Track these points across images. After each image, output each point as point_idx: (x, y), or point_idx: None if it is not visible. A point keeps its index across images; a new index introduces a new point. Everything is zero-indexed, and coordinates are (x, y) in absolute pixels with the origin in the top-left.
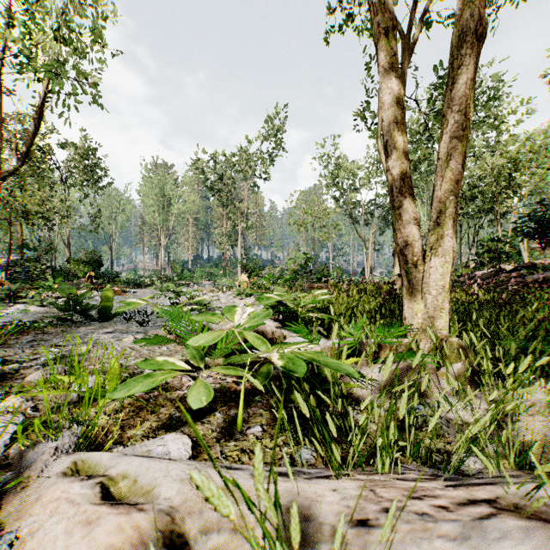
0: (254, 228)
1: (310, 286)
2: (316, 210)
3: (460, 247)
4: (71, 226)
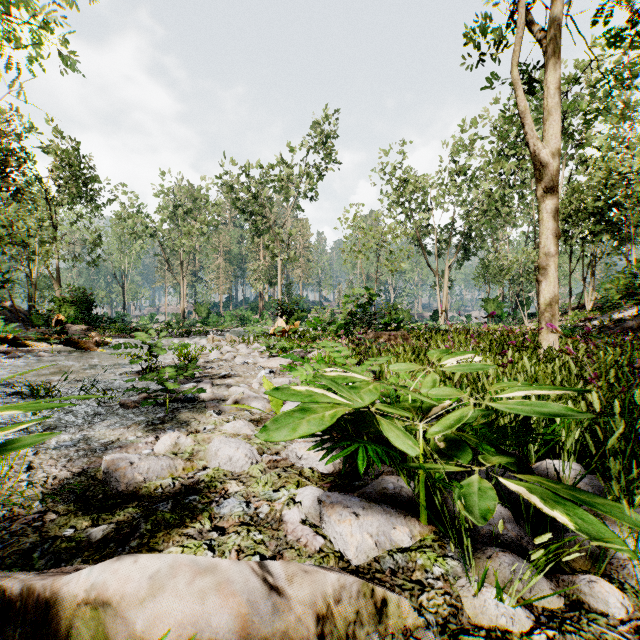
0: (298, 260)
1: (378, 336)
2: (380, 230)
3: (569, 282)
4: (57, 255)
